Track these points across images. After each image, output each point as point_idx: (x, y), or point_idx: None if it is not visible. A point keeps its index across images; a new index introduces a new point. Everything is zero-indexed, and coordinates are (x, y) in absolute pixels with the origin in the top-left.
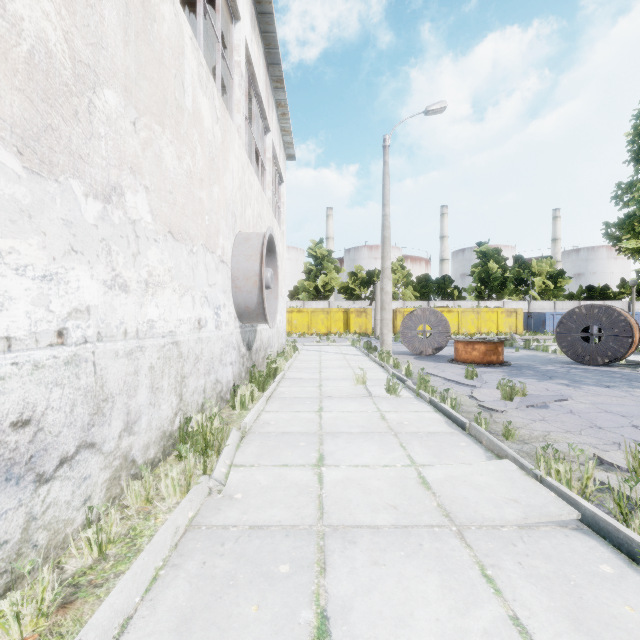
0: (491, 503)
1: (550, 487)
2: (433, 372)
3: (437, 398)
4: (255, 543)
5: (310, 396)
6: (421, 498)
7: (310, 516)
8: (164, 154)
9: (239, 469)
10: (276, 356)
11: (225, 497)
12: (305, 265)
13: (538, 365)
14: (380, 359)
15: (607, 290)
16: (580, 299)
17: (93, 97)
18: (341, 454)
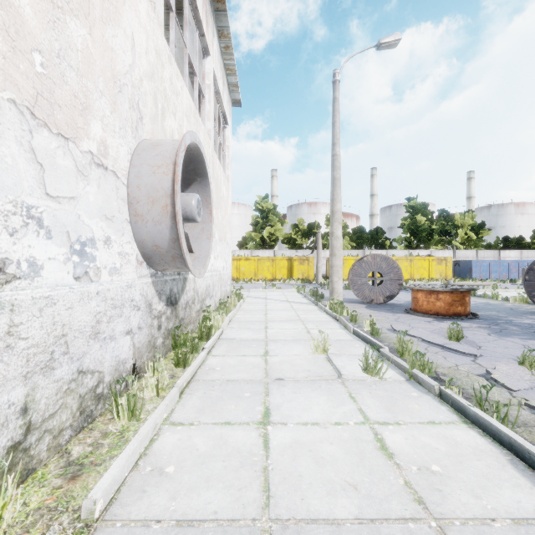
0: None
1: None
2: (403, 329)
3: (453, 390)
4: None
5: (251, 377)
6: None
7: None
8: None
9: None
10: (218, 306)
11: None
12: (252, 218)
13: (510, 317)
14: (333, 310)
15: (522, 240)
16: (497, 249)
17: None
18: None
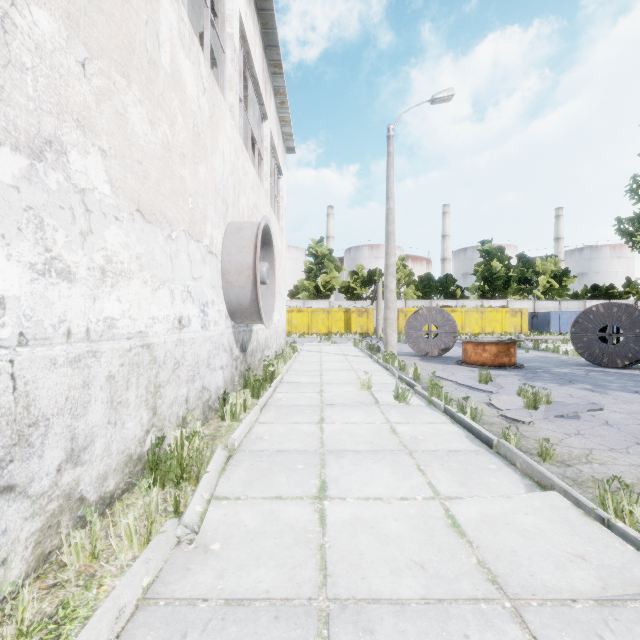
0: (550, 561)
1: (624, 536)
2: (443, 375)
3: (453, 407)
4: (230, 633)
5: (310, 404)
6: (454, 550)
7: (309, 582)
8: (130, 114)
9: (221, 503)
10: (274, 358)
11: (198, 548)
12: (305, 264)
13: (553, 367)
14: (385, 361)
15: (612, 289)
16: (585, 299)
17: (11, 10)
18: (347, 481)
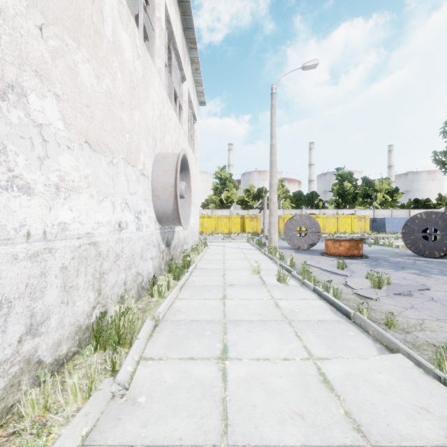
0: (402, 412)
1: None
2: (311, 263)
3: (320, 287)
4: None
5: (216, 284)
6: (326, 403)
7: (213, 430)
8: (79, 69)
9: (147, 363)
10: (191, 250)
11: (128, 401)
12: (213, 184)
13: (389, 257)
14: (269, 253)
15: (429, 202)
16: (409, 208)
17: None
18: (243, 345)
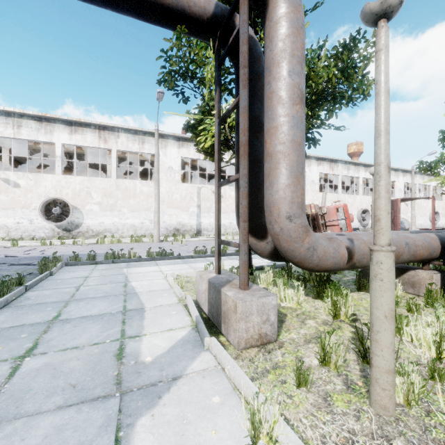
0: None
1: None
2: None
3: None
4: None
5: None
6: None
7: None
8: (420, 211)
9: None
10: None
11: None
12: None
13: None
14: None
15: None
16: None
17: (416, 212)
18: None
